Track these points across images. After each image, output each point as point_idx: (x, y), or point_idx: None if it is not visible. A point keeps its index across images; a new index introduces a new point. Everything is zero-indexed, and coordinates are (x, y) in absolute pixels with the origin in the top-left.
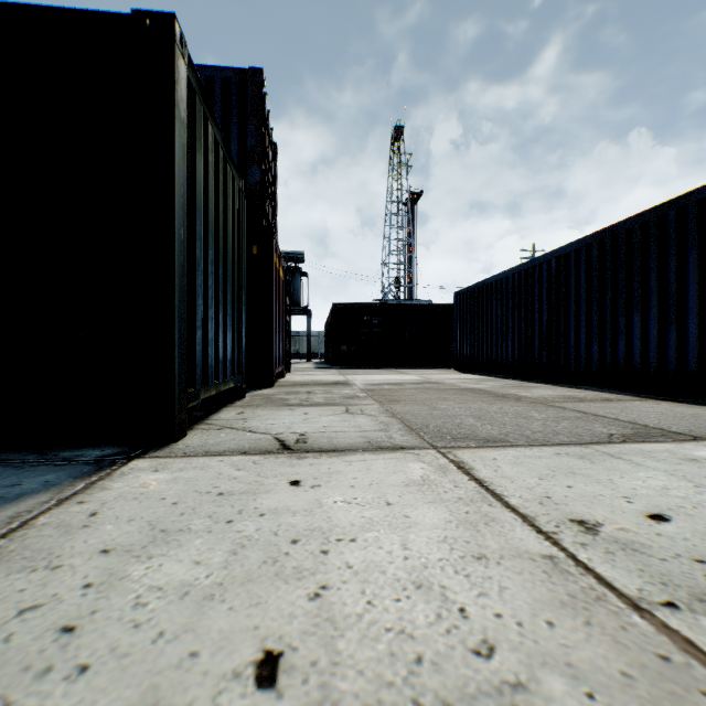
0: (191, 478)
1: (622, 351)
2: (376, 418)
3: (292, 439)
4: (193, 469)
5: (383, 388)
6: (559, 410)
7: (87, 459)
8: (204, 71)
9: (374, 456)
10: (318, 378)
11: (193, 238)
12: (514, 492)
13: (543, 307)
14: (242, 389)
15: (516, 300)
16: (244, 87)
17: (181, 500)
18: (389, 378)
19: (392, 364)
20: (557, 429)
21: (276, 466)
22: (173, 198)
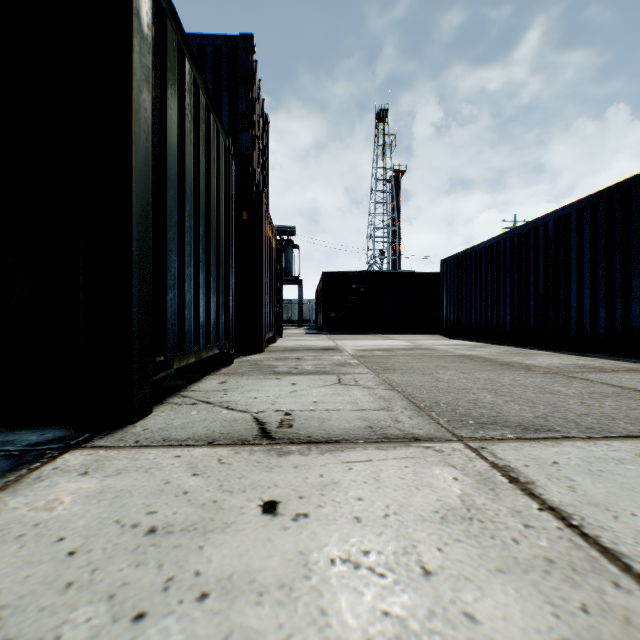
0: (124, 490)
1: (636, 316)
2: (374, 391)
3: (275, 421)
4: (135, 471)
5: (374, 355)
6: (587, 383)
7: (13, 448)
8: (196, 39)
9: (381, 452)
10: (308, 344)
11: (163, 184)
12: (636, 546)
13: (538, 271)
14: (228, 356)
15: (508, 265)
16: (235, 54)
17: (86, 543)
18: (379, 344)
19: (378, 330)
20: (606, 411)
21: (247, 468)
22: (131, 126)
